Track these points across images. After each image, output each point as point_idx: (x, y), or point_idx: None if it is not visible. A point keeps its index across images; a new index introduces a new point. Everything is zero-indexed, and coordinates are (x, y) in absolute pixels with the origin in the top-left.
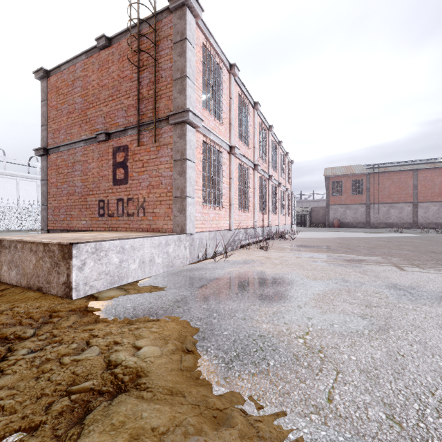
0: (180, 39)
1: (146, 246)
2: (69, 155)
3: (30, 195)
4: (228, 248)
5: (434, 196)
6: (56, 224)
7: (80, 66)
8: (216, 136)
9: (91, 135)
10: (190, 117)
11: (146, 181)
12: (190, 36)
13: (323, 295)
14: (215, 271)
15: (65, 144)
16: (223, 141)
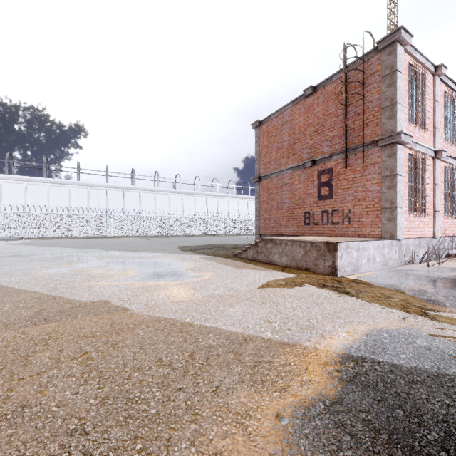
0: (389, 72)
1: (370, 248)
2: (278, 179)
3: (213, 208)
4: (432, 257)
5: None
6: (267, 230)
7: (287, 113)
8: (421, 145)
9: (297, 163)
10: (402, 137)
11: (351, 195)
12: (399, 66)
13: None
14: (436, 273)
15: (275, 172)
16: (427, 148)
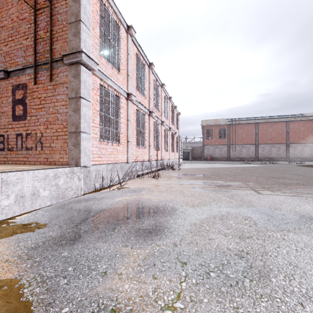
0: None
1: (26, 180)
2: None
3: None
4: (126, 178)
5: (268, 140)
6: None
7: None
8: (114, 82)
9: None
10: (84, 58)
11: (43, 117)
12: None
13: (199, 226)
14: (105, 200)
15: None
16: (121, 88)
